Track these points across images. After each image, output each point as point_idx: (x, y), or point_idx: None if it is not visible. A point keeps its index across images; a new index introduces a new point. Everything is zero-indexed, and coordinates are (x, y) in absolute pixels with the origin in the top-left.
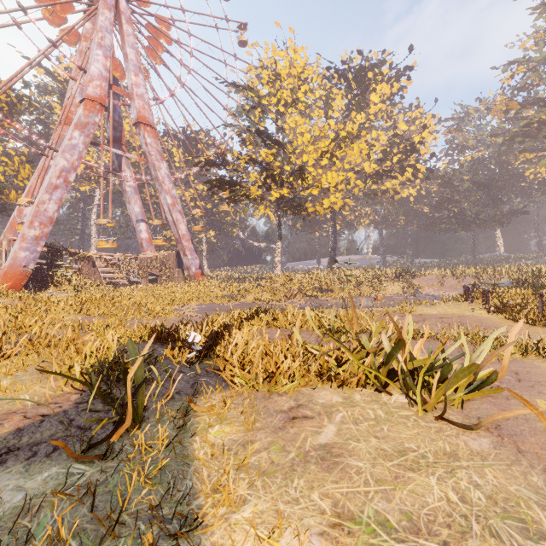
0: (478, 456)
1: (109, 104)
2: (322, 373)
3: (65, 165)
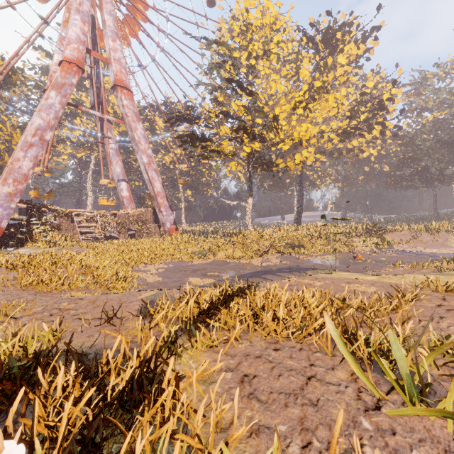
0: None
1: (92, 72)
2: None
3: (40, 124)
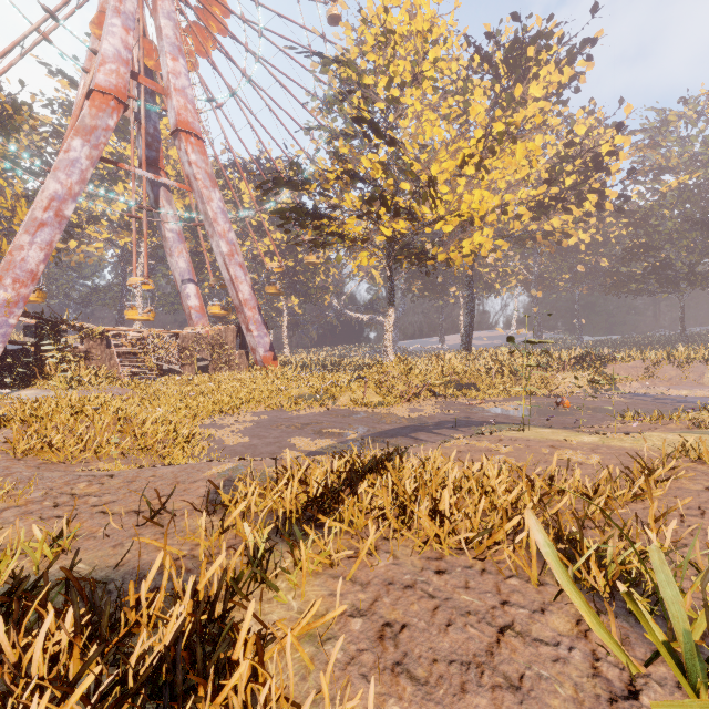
0: None
1: (140, 109)
2: None
3: (57, 191)
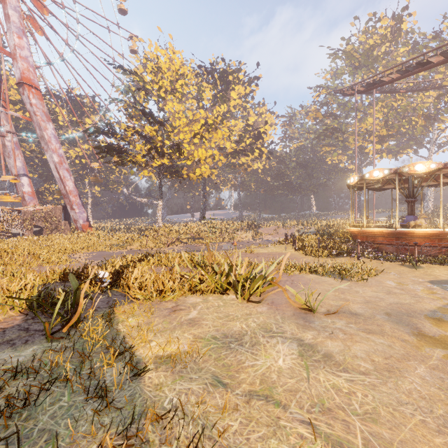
0: (259, 313)
1: None
2: (191, 288)
3: None
